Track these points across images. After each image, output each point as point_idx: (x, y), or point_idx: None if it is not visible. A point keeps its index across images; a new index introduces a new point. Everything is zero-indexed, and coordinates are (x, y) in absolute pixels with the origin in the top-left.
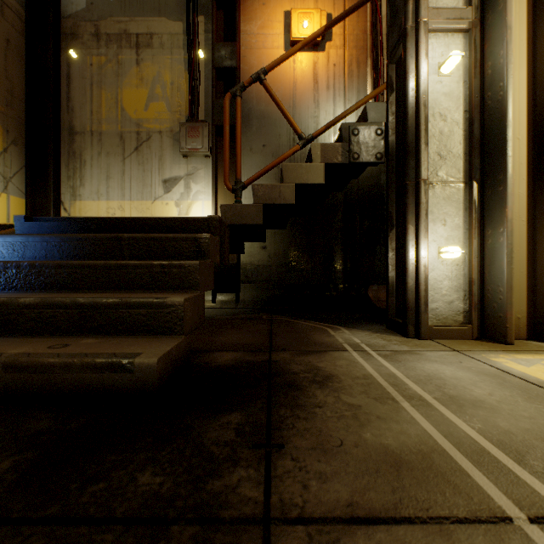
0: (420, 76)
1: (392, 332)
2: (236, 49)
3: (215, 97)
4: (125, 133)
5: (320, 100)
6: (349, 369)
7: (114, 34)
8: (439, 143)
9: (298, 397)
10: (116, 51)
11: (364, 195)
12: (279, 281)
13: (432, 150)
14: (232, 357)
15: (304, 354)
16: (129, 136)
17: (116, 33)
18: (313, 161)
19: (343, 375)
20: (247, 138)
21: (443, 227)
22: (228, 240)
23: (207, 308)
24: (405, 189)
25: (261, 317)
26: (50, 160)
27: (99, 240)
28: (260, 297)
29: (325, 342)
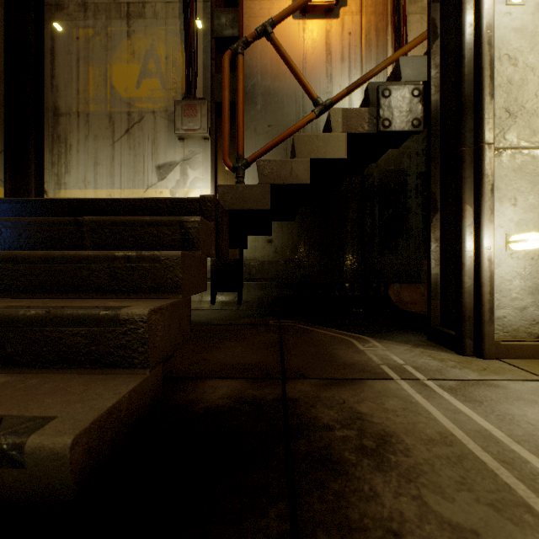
0: (483, 5)
1: (438, 346)
2: (238, 16)
3: (214, 71)
4: (114, 113)
5: (334, 74)
6: (411, 419)
7: (102, 3)
8: (507, 95)
9: (346, 498)
10: (104, 22)
11: (383, 181)
12: (286, 279)
13: (497, 105)
14: (229, 390)
15: (332, 384)
16: (119, 117)
17: (104, 2)
18: (332, 131)
19: (407, 433)
20: (251, 117)
21: (512, 208)
22: (227, 229)
23: (205, 310)
24: (460, 157)
25: (267, 322)
26: (31, 144)
27: (52, 225)
28: (265, 297)
29: (356, 362)
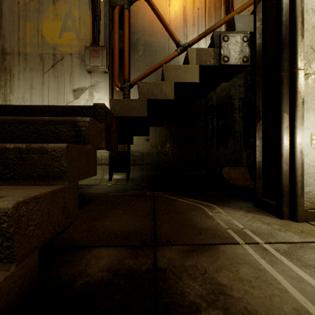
0: None
1: (262, 212)
2: None
3: (111, 28)
4: (44, 54)
5: (188, 34)
6: (265, 291)
7: None
8: (311, 37)
9: None
10: None
11: (219, 102)
12: (158, 164)
13: (305, 44)
14: (109, 261)
15: (194, 251)
16: (47, 56)
17: None
18: (189, 63)
19: (268, 313)
20: (135, 60)
21: None
22: (115, 130)
23: (105, 185)
24: (279, 80)
25: (145, 193)
26: None
27: None
28: (145, 175)
29: (209, 227)
